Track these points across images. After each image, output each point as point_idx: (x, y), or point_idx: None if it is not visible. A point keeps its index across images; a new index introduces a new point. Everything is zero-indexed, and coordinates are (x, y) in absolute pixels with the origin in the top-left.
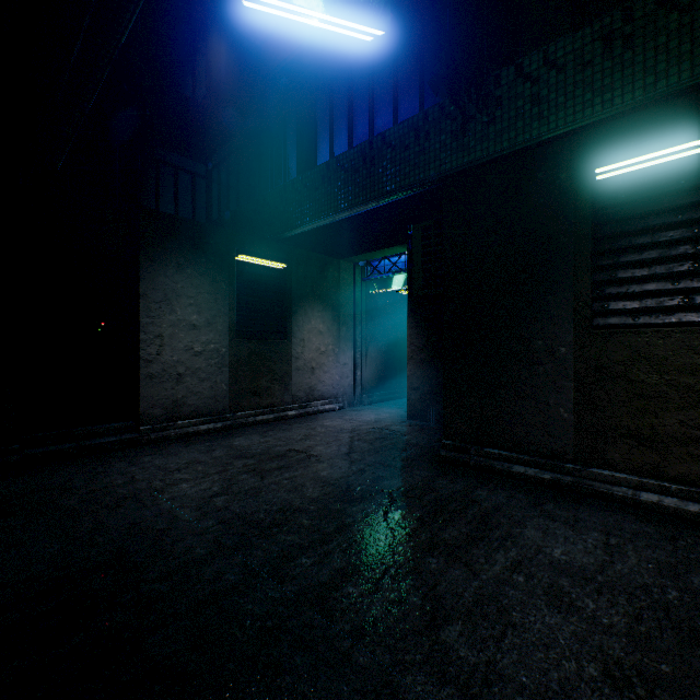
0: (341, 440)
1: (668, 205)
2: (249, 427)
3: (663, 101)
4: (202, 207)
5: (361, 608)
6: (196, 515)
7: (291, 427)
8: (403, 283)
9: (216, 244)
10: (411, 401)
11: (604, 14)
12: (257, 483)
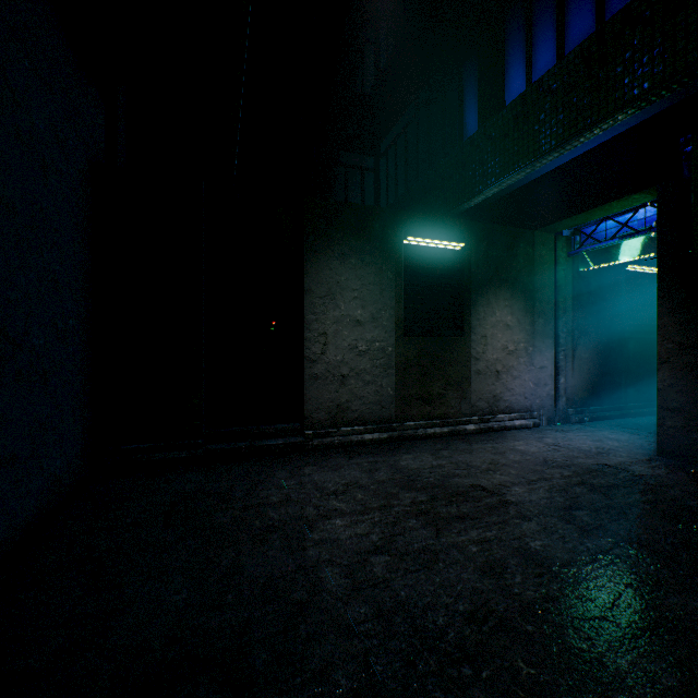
0: (550, 480)
1: None
2: (418, 440)
3: None
4: (371, 201)
5: None
6: (344, 586)
7: (470, 447)
8: (639, 251)
9: (380, 228)
10: (665, 429)
11: None
12: (430, 542)
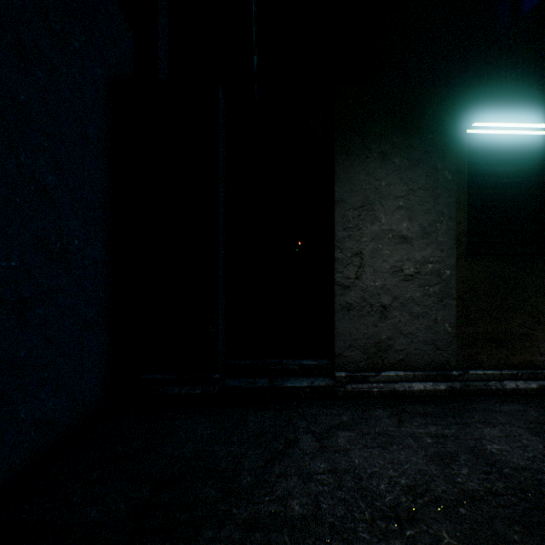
0: None
1: None
2: (492, 397)
3: None
4: None
5: None
6: None
7: None
8: None
9: (434, 115)
10: None
11: None
12: None
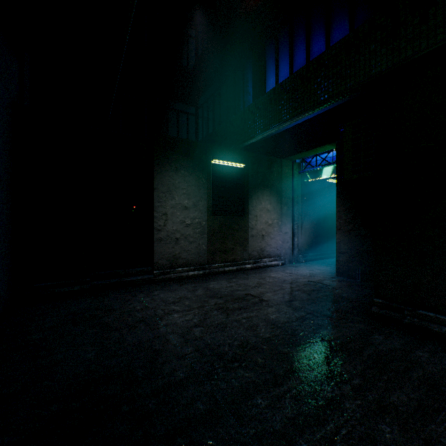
0: (284, 289)
1: None
2: (220, 274)
3: None
4: (193, 133)
5: None
6: (180, 341)
7: (248, 276)
8: (330, 173)
9: (199, 153)
10: (339, 262)
11: None
12: (223, 320)
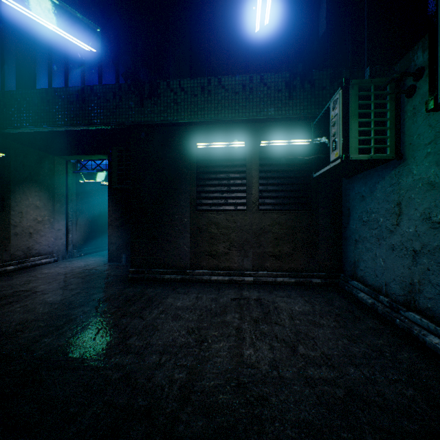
0: (60, 279)
1: (221, 164)
2: None
3: (220, 122)
4: None
5: (87, 346)
6: None
7: (12, 277)
8: (104, 178)
9: None
10: (111, 251)
11: (202, 77)
12: None
